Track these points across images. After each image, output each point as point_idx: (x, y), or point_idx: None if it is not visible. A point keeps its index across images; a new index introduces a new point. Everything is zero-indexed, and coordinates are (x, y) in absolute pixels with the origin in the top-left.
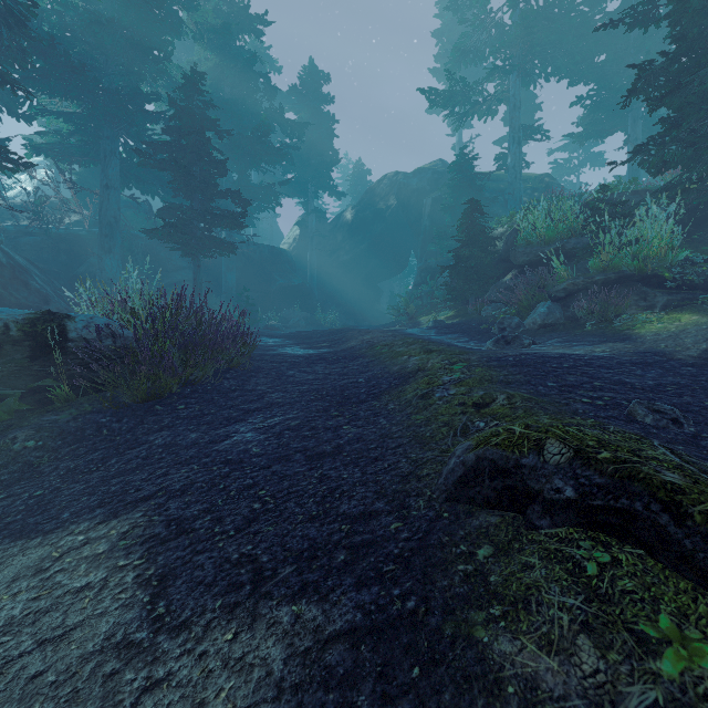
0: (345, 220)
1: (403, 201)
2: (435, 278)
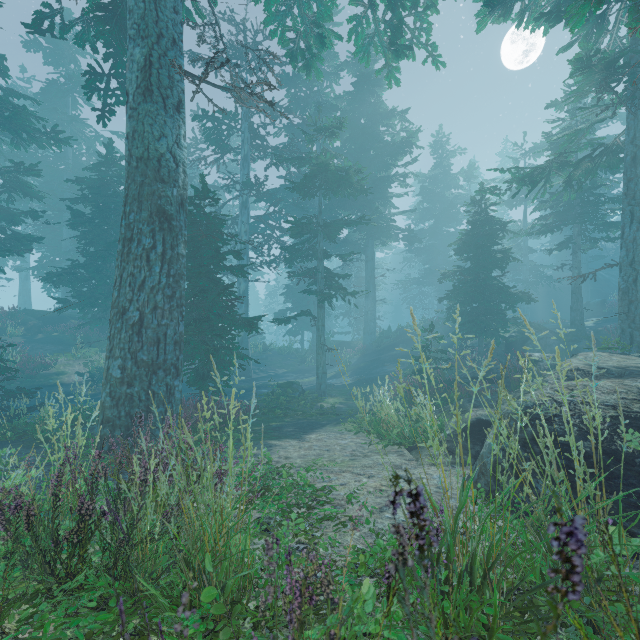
0: None
1: None
2: None
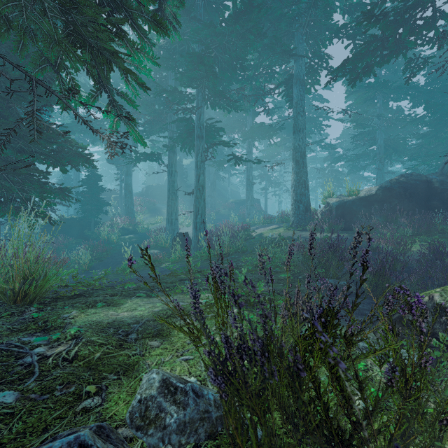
0: None
1: None
2: None
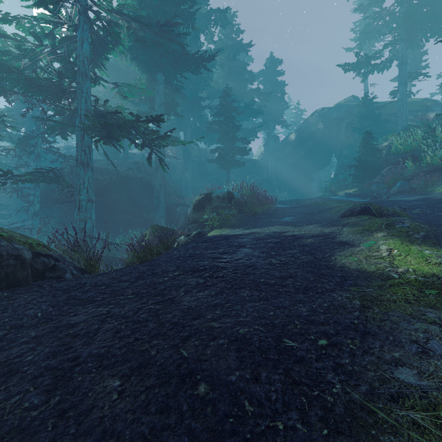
0: (291, 140)
1: (327, 126)
2: (347, 170)
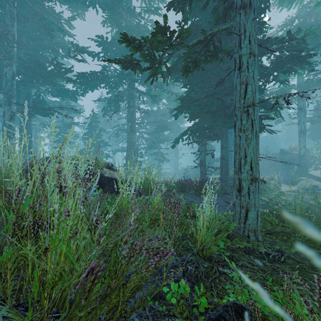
0: None
1: None
2: None
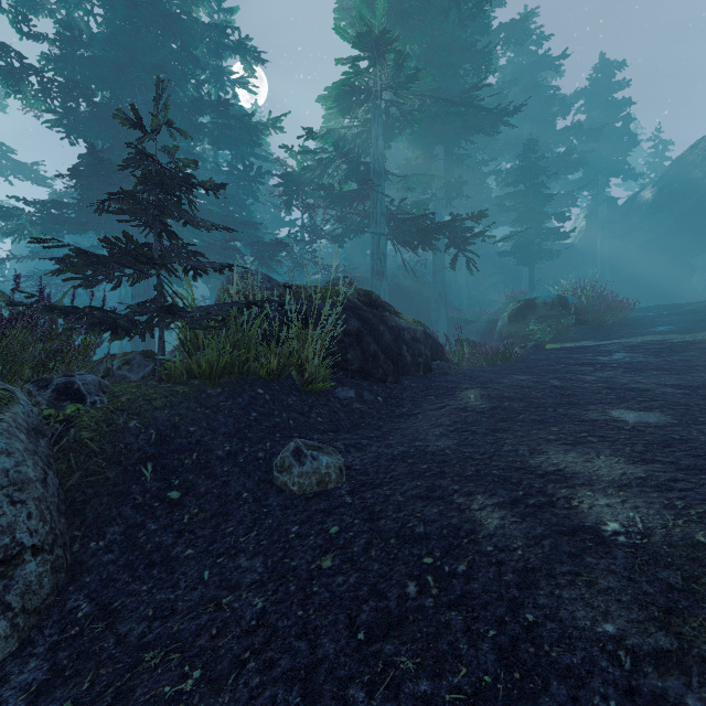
0: (643, 200)
1: None
2: None
